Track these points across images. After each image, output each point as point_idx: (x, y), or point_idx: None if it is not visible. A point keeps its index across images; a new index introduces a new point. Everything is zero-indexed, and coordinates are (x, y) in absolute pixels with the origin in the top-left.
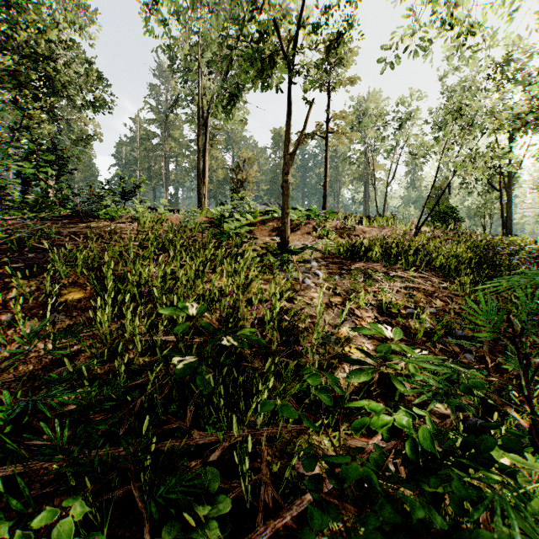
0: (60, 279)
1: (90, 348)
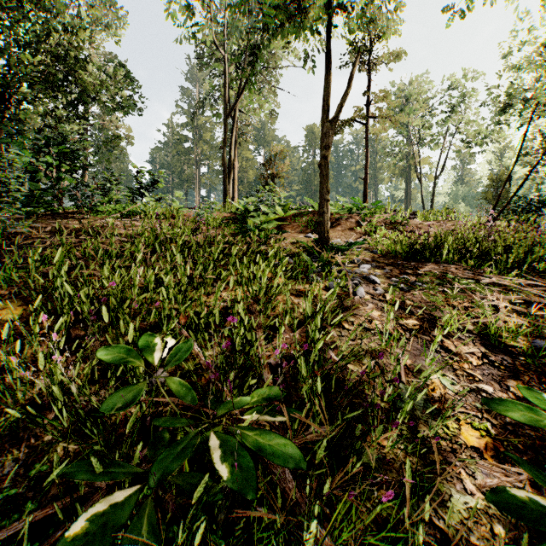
0: (1, 288)
1: None
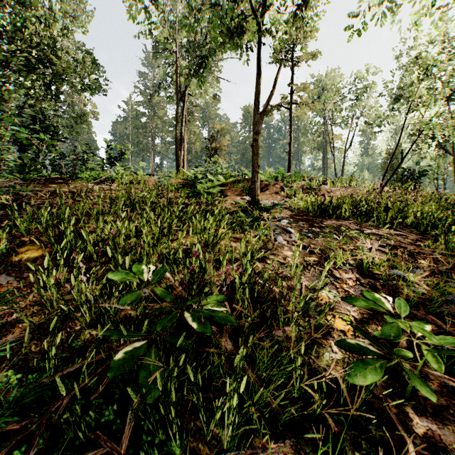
0: (22, 236)
1: (32, 317)
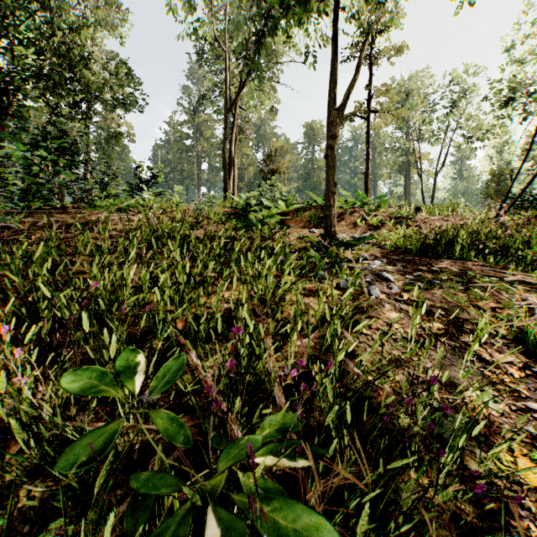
0: None
1: None
